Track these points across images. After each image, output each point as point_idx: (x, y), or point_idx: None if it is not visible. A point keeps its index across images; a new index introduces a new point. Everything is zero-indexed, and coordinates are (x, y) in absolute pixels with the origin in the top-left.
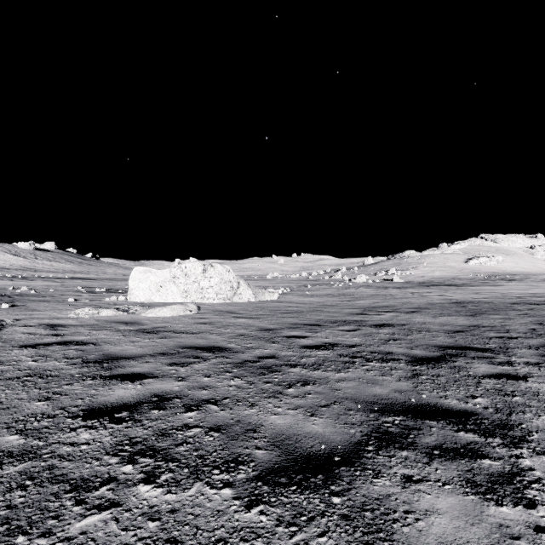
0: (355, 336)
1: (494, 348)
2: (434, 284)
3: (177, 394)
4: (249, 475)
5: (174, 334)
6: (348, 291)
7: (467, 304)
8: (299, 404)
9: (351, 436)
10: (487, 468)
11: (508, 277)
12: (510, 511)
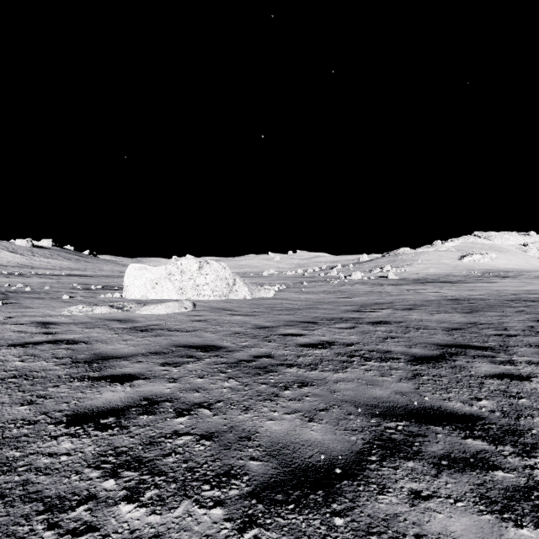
0: (352, 334)
1: (494, 346)
2: (429, 281)
3: (168, 397)
4: (243, 491)
5: (168, 332)
6: (344, 288)
7: (462, 301)
8: (296, 407)
9: (352, 444)
10: (501, 481)
11: (502, 274)
12: (532, 534)
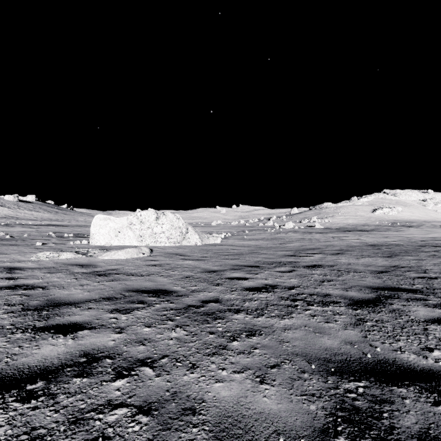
0: (292, 277)
1: (421, 289)
2: (349, 230)
3: (110, 352)
4: None
5: (124, 276)
6: (279, 236)
7: (381, 246)
8: (245, 363)
9: (313, 417)
10: None
11: (408, 224)
12: None
